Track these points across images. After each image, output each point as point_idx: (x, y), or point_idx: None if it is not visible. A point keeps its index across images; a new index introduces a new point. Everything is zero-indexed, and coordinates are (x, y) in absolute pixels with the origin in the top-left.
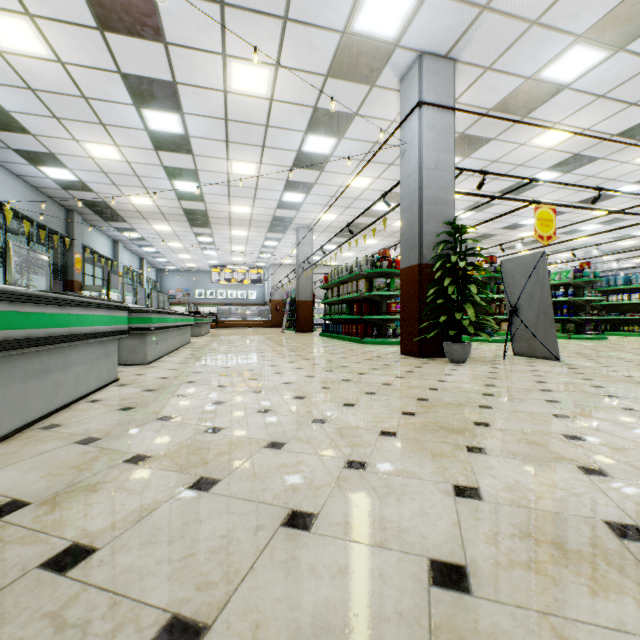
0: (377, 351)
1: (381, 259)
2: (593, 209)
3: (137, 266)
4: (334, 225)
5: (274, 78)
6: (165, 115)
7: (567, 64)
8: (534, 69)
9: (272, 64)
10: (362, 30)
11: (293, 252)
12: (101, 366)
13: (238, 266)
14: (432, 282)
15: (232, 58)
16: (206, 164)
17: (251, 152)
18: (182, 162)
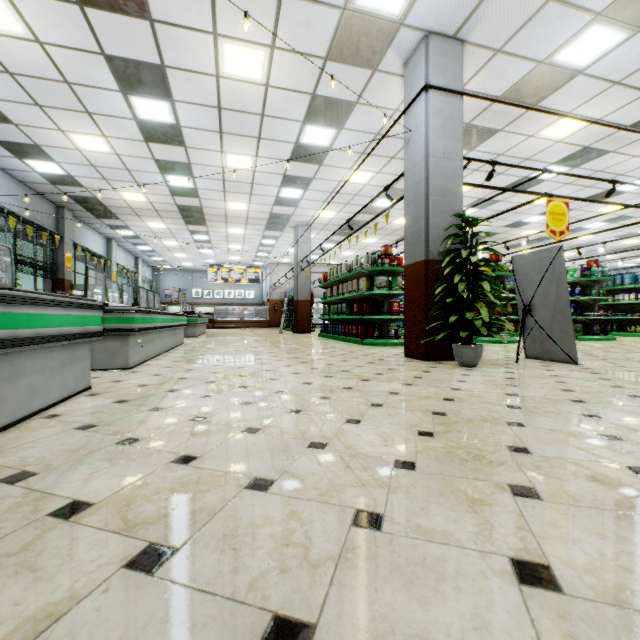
0: (379, 353)
1: (382, 256)
2: (607, 203)
3: (132, 265)
4: (333, 223)
5: (269, 61)
6: (154, 103)
7: (583, 46)
8: (548, 52)
9: (267, 45)
10: (364, 6)
11: (291, 251)
12: (66, 373)
13: (235, 265)
14: (440, 279)
15: (224, 38)
16: (199, 157)
17: (246, 144)
18: (174, 155)
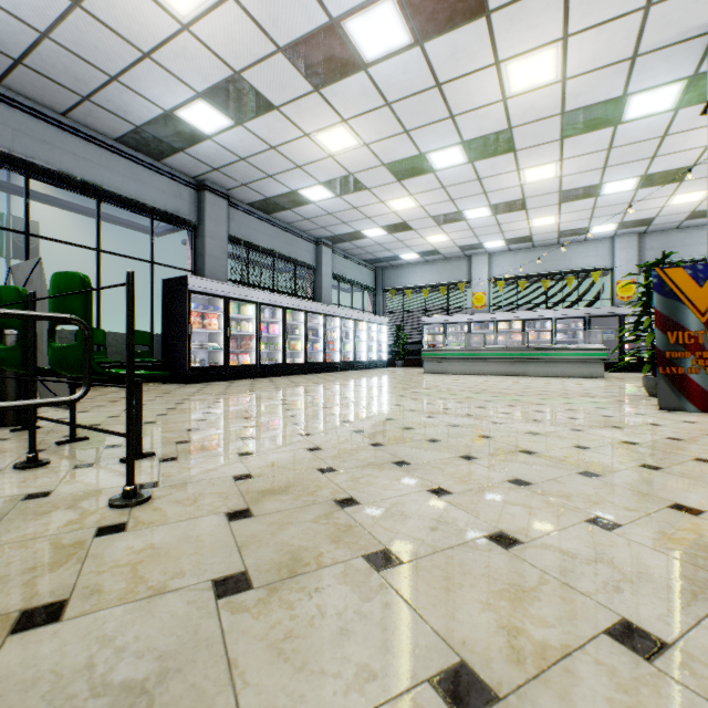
0: None
1: None
2: None
3: None
4: None
5: None
6: None
7: None
8: None
9: None
10: (672, 103)
11: None
12: (582, 370)
13: None
14: None
15: None
16: None
17: None
18: None
